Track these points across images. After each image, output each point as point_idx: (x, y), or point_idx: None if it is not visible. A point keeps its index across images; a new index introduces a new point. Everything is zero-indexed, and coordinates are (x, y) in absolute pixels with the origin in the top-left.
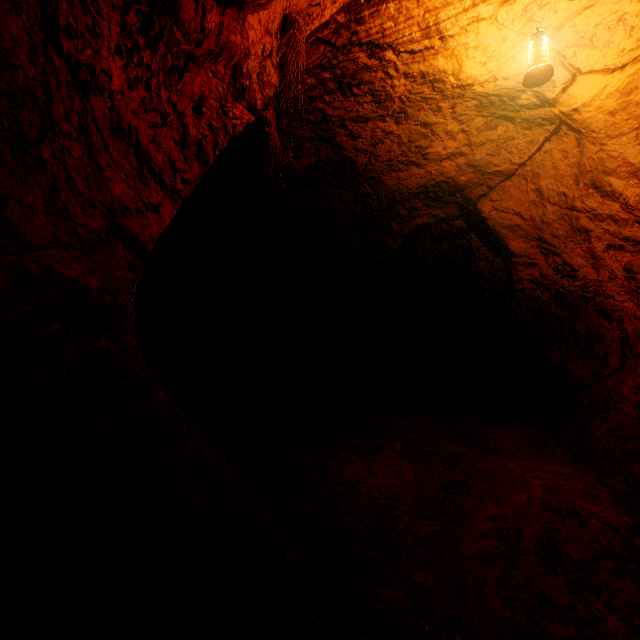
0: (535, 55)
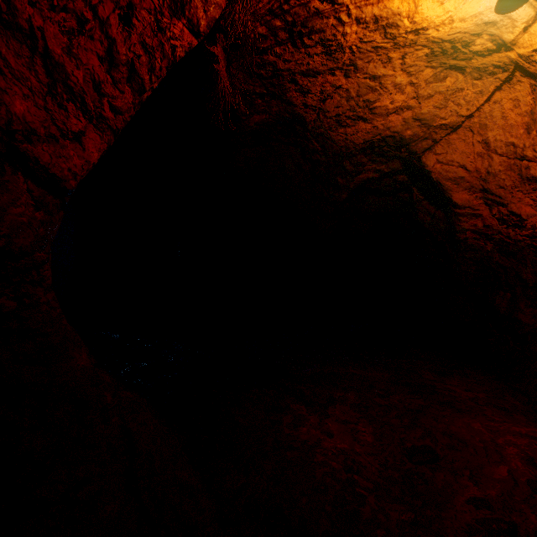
0: None
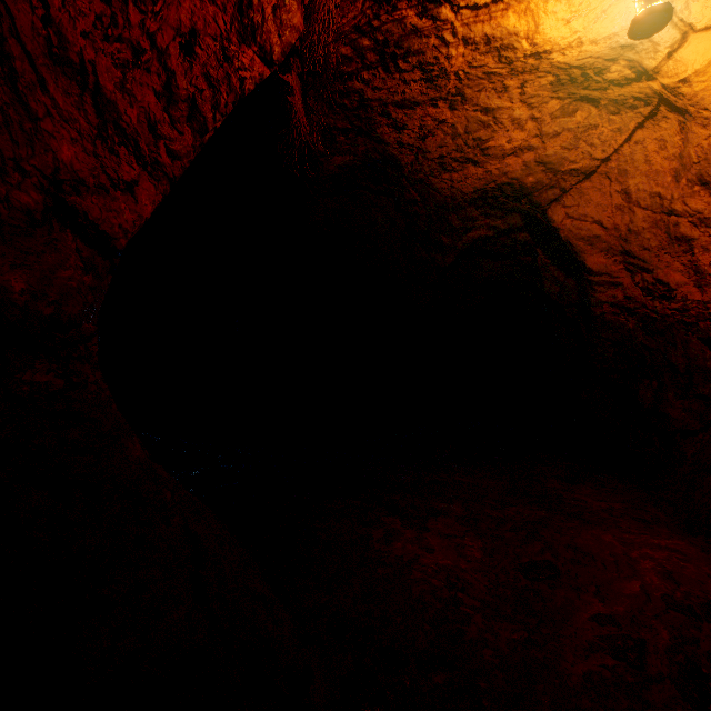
0: None
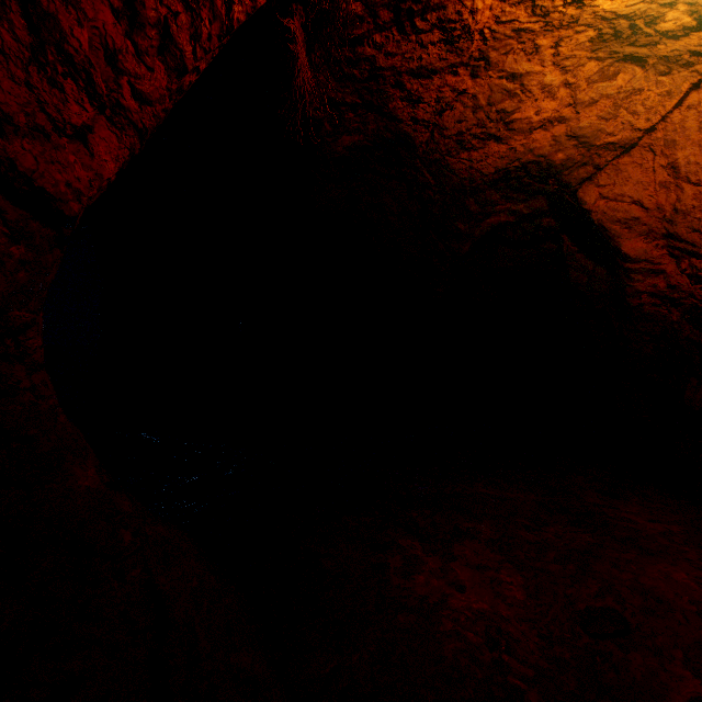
0: None
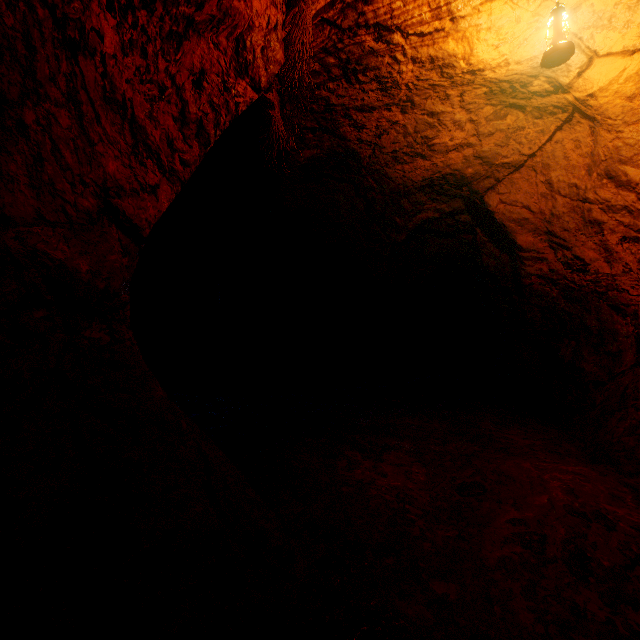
0: (555, 32)
